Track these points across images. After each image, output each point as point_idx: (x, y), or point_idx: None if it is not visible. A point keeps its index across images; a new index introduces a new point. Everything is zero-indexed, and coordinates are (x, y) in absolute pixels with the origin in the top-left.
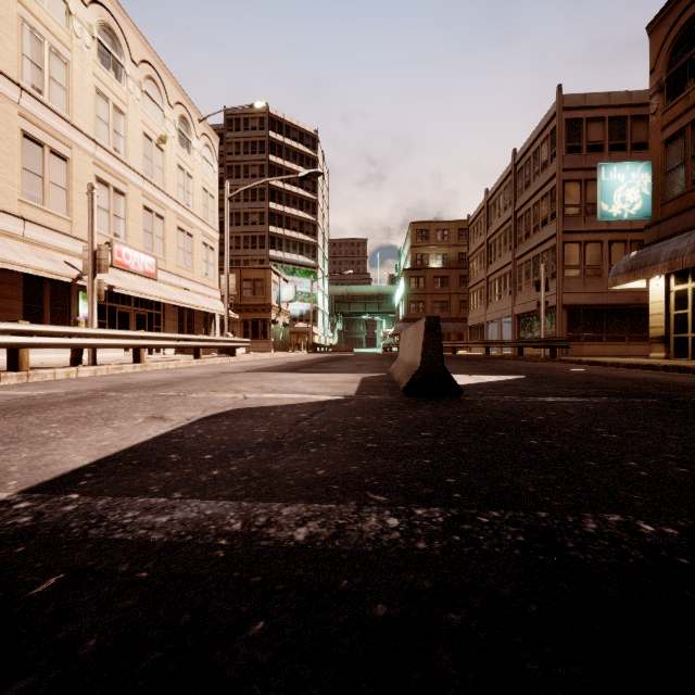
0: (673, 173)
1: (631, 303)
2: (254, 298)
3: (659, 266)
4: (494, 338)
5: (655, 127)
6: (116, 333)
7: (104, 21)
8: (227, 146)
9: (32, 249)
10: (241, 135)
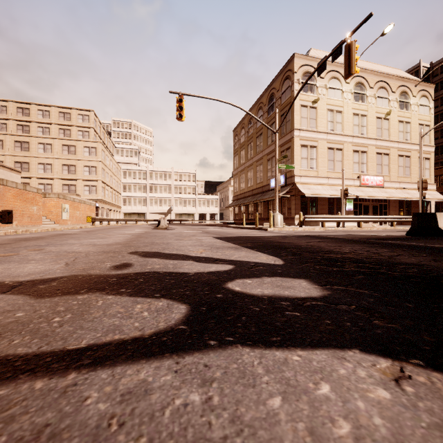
0: None
1: None
2: None
3: None
4: None
5: None
6: (350, 217)
7: (356, 82)
8: None
9: (330, 187)
10: None
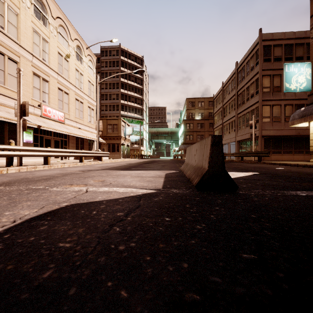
0: None
1: (295, 135)
2: (113, 133)
3: None
4: (226, 152)
5: None
6: (32, 149)
7: None
8: (101, 63)
9: None
10: (108, 58)
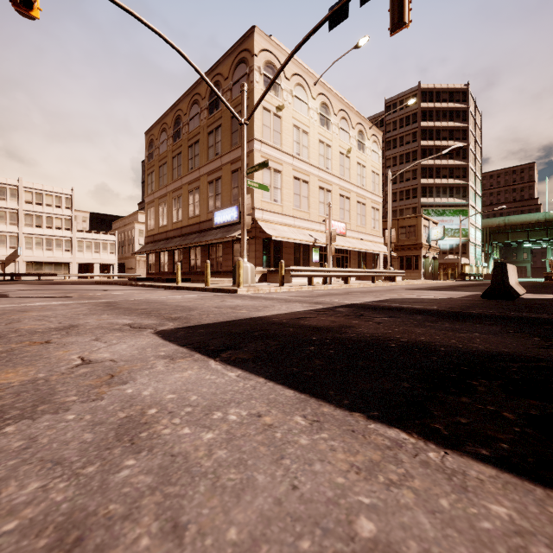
0: None
1: None
2: (408, 240)
3: None
4: None
5: None
6: (339, 270)
7: (322, 101)
8: (386, 126)
9: (297, 230)
10: (397, 114)
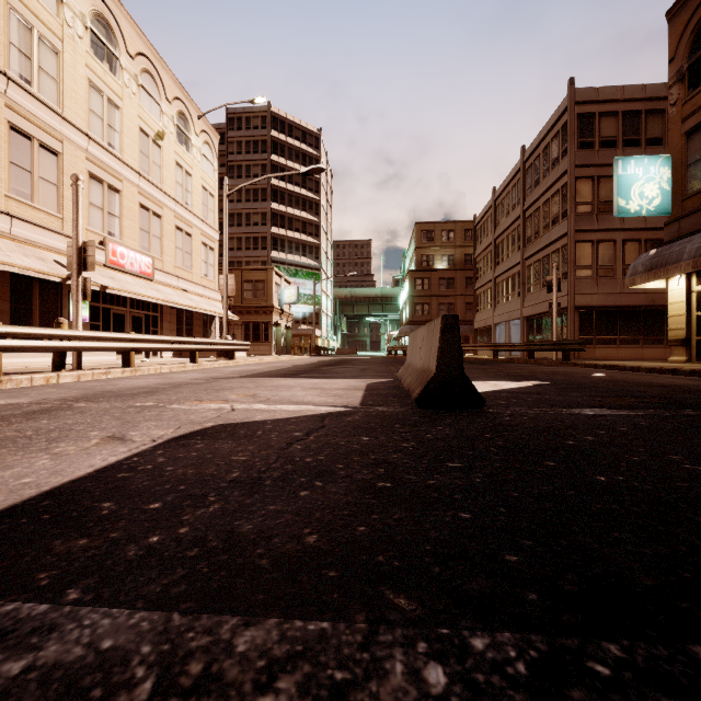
0: (695, 166)
1: (646, 304)
2: (255, 299)
3: (682, 264)
4: (502, 341)
5: (675, 118)
6: (103, 336)
7: (98, 10)
8: (228, 145)
9: (19, 247)
10: (243, 134)
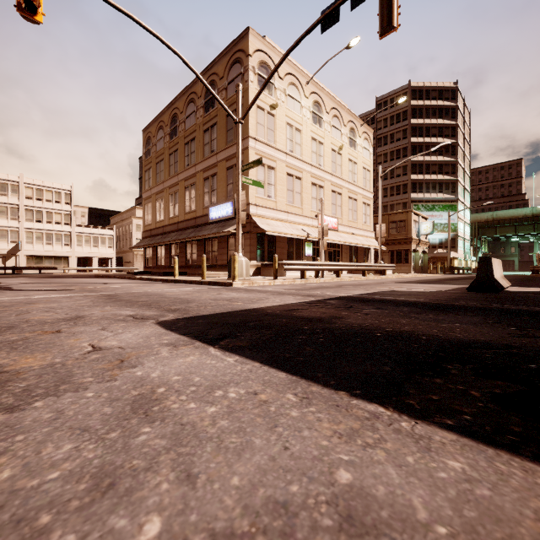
0: None
1: None
2: (398, 234)
3: None
4: None
5: None
6: (331, 264)
7: (314, 100)
8: (377, 124)
9: (290, 225)
10: (388, 112)
